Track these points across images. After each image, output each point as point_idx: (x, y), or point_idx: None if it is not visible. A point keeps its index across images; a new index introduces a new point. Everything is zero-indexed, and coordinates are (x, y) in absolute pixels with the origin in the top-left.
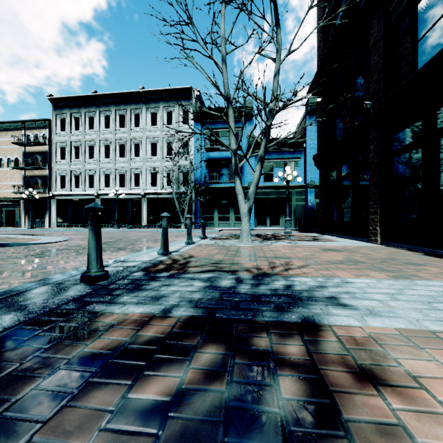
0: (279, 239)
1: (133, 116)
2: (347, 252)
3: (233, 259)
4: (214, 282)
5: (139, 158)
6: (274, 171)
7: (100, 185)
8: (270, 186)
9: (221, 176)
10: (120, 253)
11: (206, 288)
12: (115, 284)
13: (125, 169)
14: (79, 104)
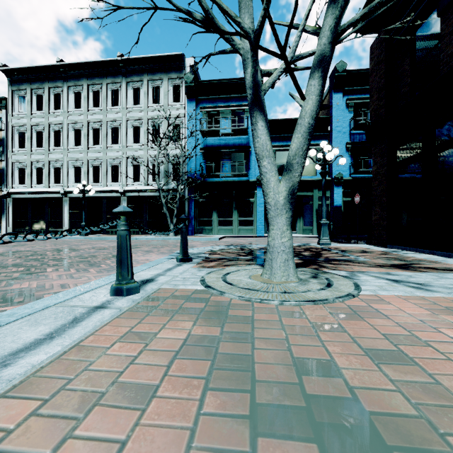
0: (338, 263)
1: (110, 93)
2: None
3: None
4: None
5: (117, 145)
6: None
7: (69, 180)
8: None
9: (222, 168)
10: None
11: None
12: None
13: (100, 160)
14: (41, 77)
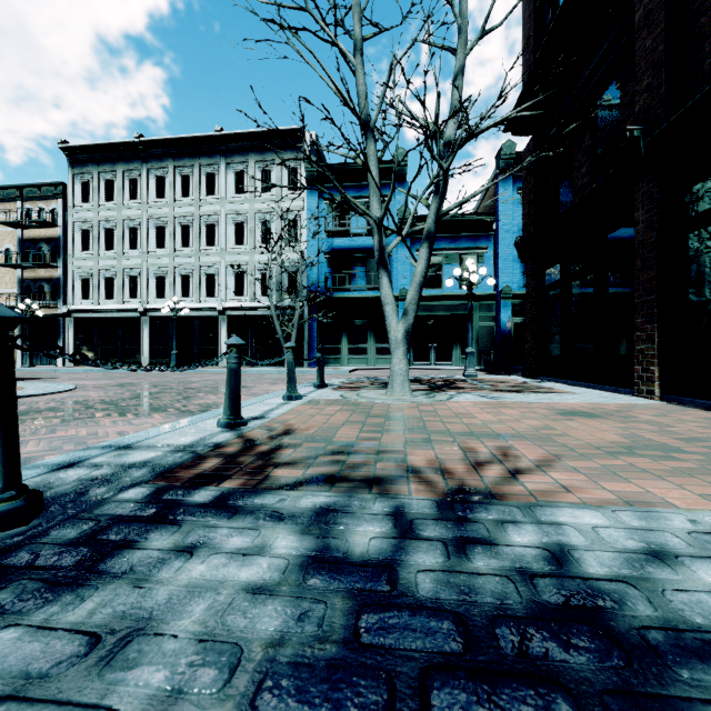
0: (460, 389)
1: (204, 178)
2: (612, 418)
3: (379, 438)
4: (333, 531)
5: (214, 248)
6: (443, 270)
7: (149, 294)
8: (437, 296)
9: (354, 278)
10: (151, 419)
11: (305, 571)
12: (34, 543)
13: (191, 267)
14: (112, 157)
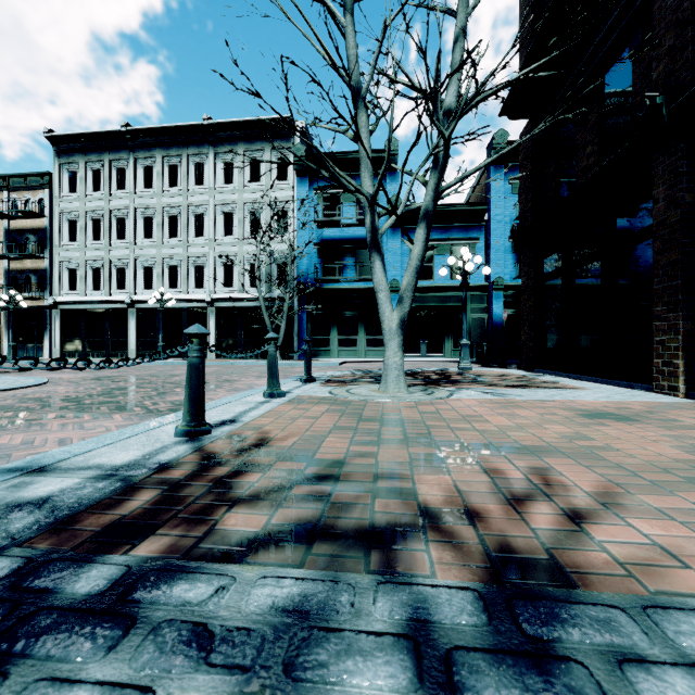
0: (458, 384)
1: (192, 167)
2: (648, 422)
3: (375, 452)
4: None
5: (203, 239)
6: (434, 261)
7: (136, 285)
8: (428, 287)
9: (344, 269)
10: (109, 422)
11: None
12: None
13: (179, 258)
14: (99, 146)
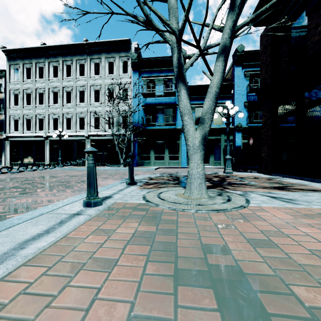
0: (236, 186)
1: (78, 66)
2: None
3: None
4: None
5: (83, 103)
6: None
7: (49, 128)
8: None
9: (157, 119)
10: None
11: None
12: None
13: (71, 113)
14: (30, 55)
